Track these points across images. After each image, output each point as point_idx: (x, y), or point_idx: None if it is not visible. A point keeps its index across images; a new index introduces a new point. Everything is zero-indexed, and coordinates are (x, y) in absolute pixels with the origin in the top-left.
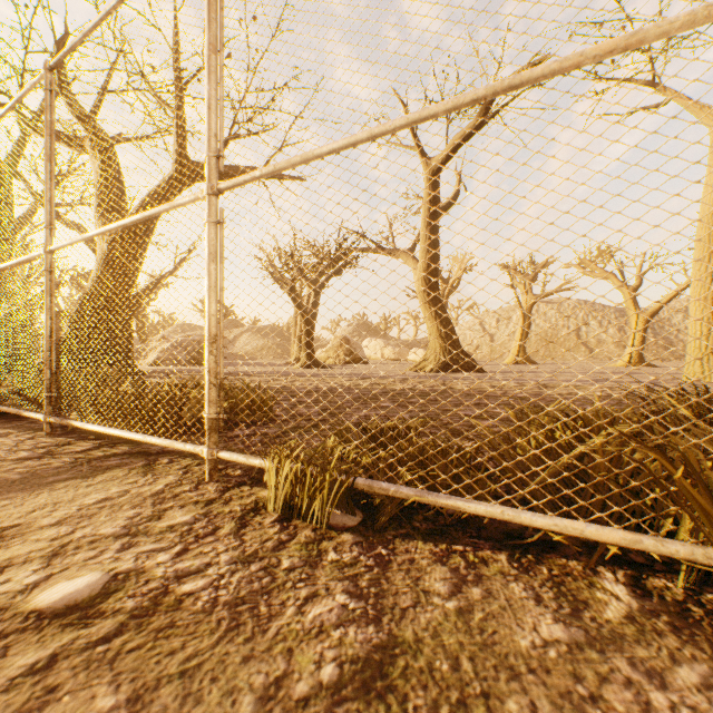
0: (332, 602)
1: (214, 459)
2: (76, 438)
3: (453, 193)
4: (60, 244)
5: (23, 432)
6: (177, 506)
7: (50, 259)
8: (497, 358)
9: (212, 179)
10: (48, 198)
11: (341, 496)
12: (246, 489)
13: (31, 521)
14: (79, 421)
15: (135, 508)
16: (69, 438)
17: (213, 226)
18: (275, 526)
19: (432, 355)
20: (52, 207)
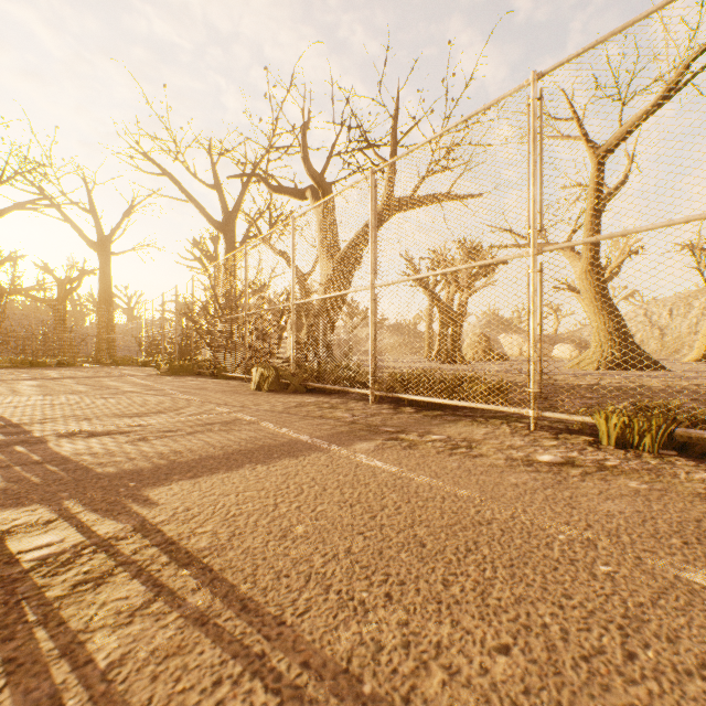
0: (703, 475)
1: (536, 417)
2: (393, 405)
3: (624, 175)
4: (386, 283)
5: (352, 401)
6: (538, 438)
7: (373, 292)
8: (670, 354)
9: (535, 245)
10: (372, 254)
11: (660, 438)
12: (568, 435)
13: (469, 437)
14: (403, 394)
15: (514, 437)
16: (388, 405)
17: (536, 274)
18: (619, 450)
19: (597, 352)
20: (375, 260)
